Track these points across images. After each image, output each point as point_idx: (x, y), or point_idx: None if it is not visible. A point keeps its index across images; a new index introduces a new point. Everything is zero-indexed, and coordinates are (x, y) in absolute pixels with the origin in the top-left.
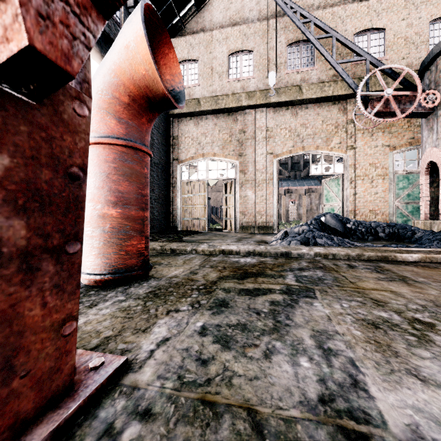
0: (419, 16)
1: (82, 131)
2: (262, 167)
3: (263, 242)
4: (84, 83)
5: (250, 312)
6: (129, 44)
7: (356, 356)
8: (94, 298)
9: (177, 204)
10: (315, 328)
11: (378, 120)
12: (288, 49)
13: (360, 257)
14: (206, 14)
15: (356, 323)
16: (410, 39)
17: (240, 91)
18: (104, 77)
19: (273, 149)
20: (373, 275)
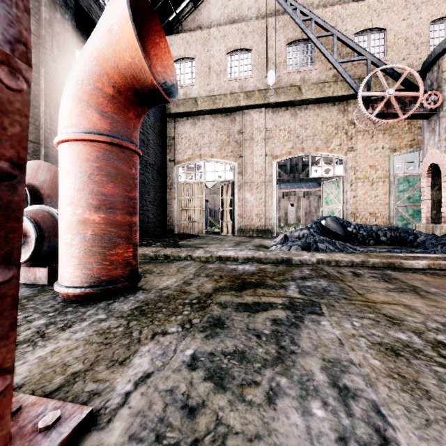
0: (419, 16)
1: (15, 112)
2: (261, 168)
3: (262, 247)
4: (18, 43)
5: (249, 334)
6: (113, 27)
7: (380, 398)
8: (69, 317)
9: (173, 206)
10: (326, 356)
11: (380, 121)
12: (287, 49)
13: (364, 263)
14: (203, 11)
15: (373, 349)
16: (410, 40)
17: (238, 91)
18: (85, 65)
19: (272, 150)
20: (382, 285)
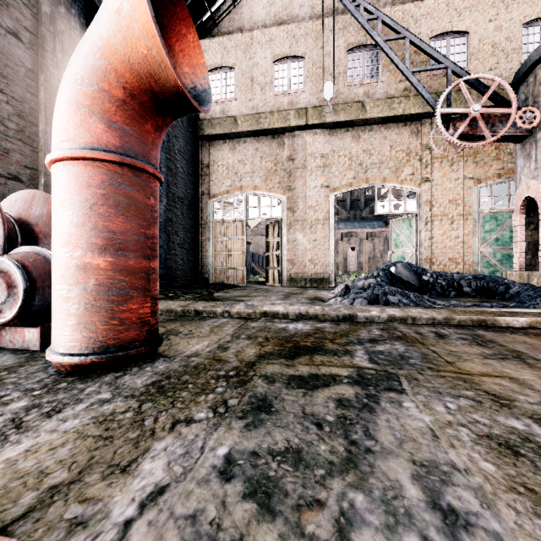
0: (510, 17)
1: None
2: (316, 203)
3: (318, 300)
4: None
5: (306, 422)
6: (122, 6)
7: (506, 530)
8: (61, 397)
9: (208, 250)
10: (417, 457)
11: (463, 144)
12: (348, 56)
13: (448, 321)
14: (245, 10)
15: (480, 444)
16: (499, 46)
17: (287, 108)
18: (85, 59)
19: (329, 181)
20: (475, 349)
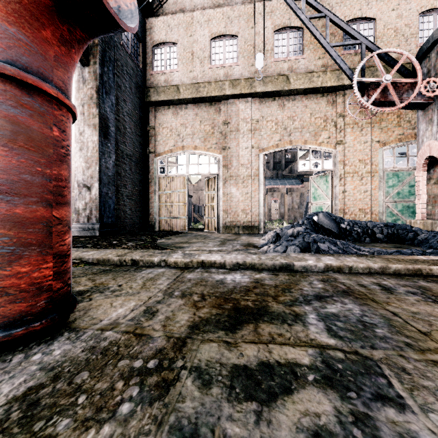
0: (409, 7)
1: None
2: (247, 161)
3: (251, 246)
4: None
5: None
6: None
7: None
8: None
9: (154, 201)
10: None
11: (376, 109)
12: (274, 36)
13: (384, 270)
14: None
15: None
16: (400, 31)
17: (223, 79)
18: None
19: (258, 142)
20: (437, 309)
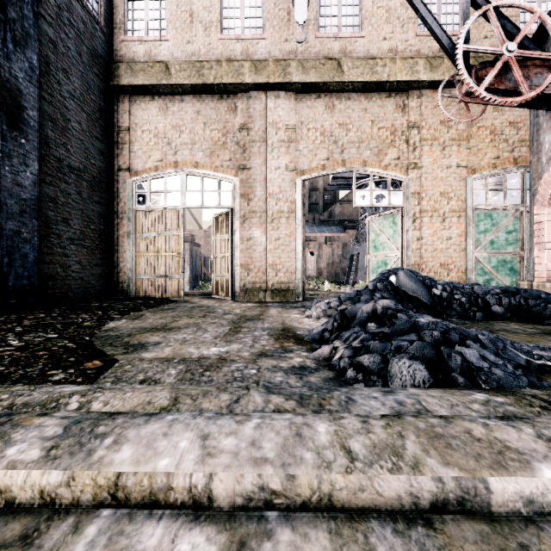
0: None
1: None
2: (279, 189)
3: (291, 339)
4: None
5: None
6: None
7: None
8: None
9: (127, 250)
10: None
11: (493, 98)
12: None
13: None
14: None
15: None
16: None
17: (240, 59)
18: None
19: (295, 161)
20: None
